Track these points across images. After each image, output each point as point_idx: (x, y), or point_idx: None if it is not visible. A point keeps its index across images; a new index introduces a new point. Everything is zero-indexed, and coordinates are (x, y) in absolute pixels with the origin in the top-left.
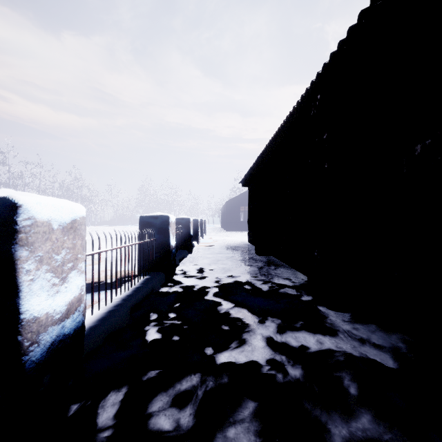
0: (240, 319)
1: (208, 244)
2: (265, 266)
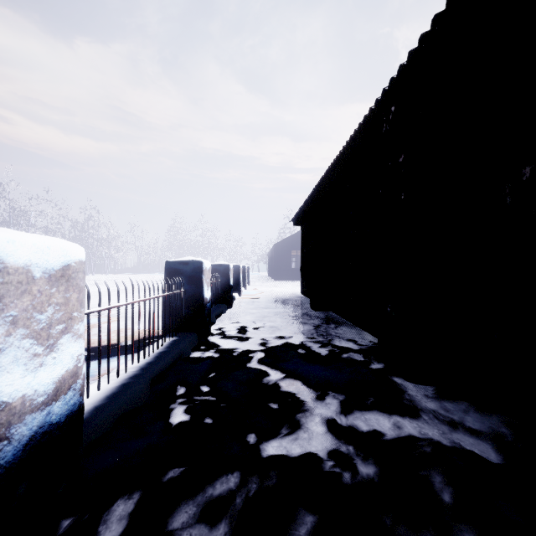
0: (293, 394)
1: (252, 297)
2: (323, 324)
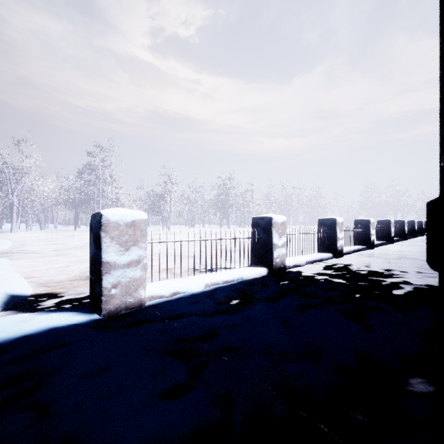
0: None
1: None
2: None
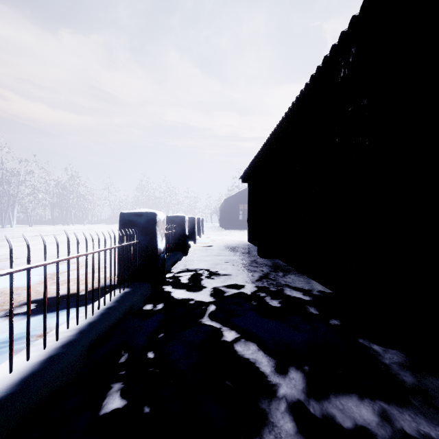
0: (250, 363)
1: (206, 245)
2: (271, 271)
